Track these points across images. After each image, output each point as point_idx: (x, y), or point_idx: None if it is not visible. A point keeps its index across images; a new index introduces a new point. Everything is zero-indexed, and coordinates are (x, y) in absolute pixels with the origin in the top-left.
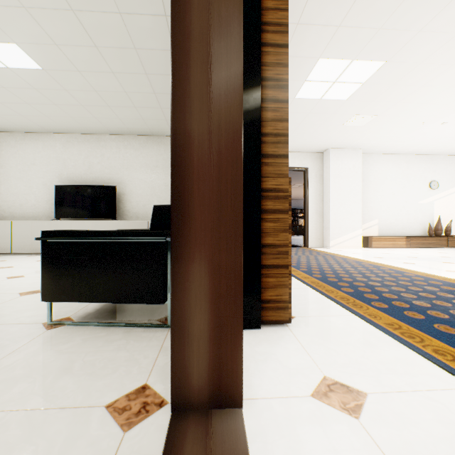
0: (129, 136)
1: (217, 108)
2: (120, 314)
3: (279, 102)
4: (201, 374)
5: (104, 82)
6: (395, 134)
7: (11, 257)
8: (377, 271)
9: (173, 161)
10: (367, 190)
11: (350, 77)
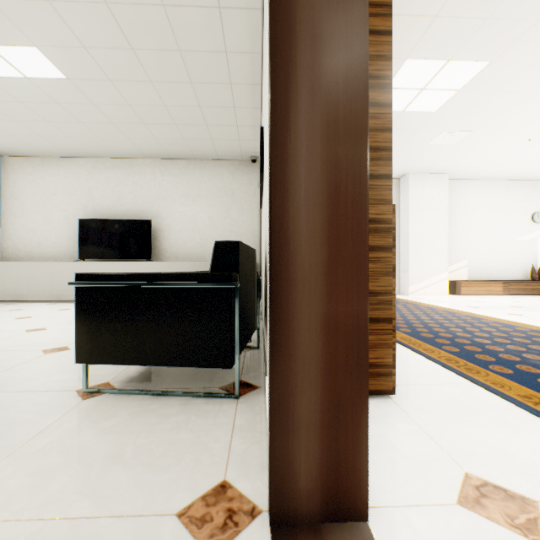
0: (167, 161)
1: (333, 102)
2: (171, 379)
3: (379, 106)
4: (311, 473)
5: (139, 94)
6: (492, 155)
7: (28, 304)
8: (480, 325)
9: (273, 176)
10: (454, 225)
11: (442, 83)
